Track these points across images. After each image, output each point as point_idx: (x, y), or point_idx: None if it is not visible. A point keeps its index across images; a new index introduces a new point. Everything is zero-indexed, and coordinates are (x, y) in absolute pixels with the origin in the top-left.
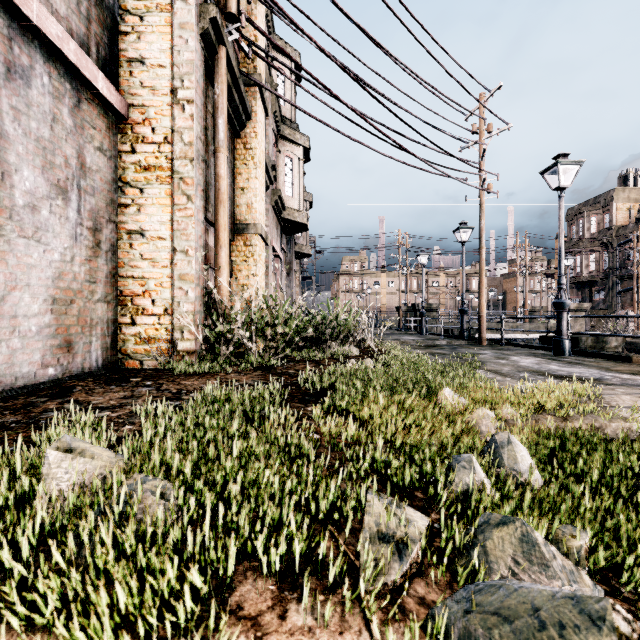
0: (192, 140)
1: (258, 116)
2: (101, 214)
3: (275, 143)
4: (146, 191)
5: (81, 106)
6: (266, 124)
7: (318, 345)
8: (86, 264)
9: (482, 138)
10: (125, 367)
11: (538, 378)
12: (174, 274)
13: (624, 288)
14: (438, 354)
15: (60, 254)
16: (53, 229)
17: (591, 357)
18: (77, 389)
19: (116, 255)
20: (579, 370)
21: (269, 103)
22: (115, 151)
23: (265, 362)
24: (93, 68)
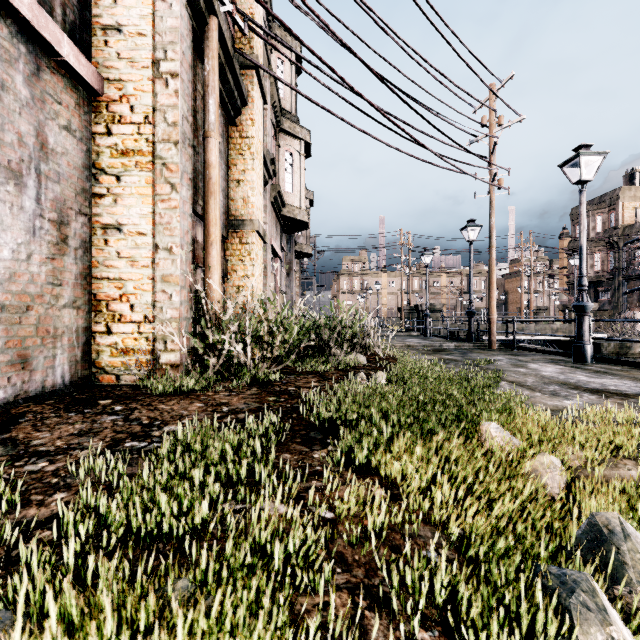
0: (177, 120)
1: (255, 102)
2: (68, 205)
3: (274, 136)
4: (123, 179)
5: (41, 75)
6: (264, 115)
7: (321, 352)
8: (48, 263)
9: (492, 131)
10: (99, 383)
11: (572, 393)
12: (156, 275)
13: (630, 288)
14: (449, 360)
15: (11, 251)
16: (1, 220)
17: (616, 364)
18: (25, 418)
19: (88, 253)
20: (612, 382)
21: (268, 93)
22: (87, 132)
23: (261, 377)
24: (55, 30)
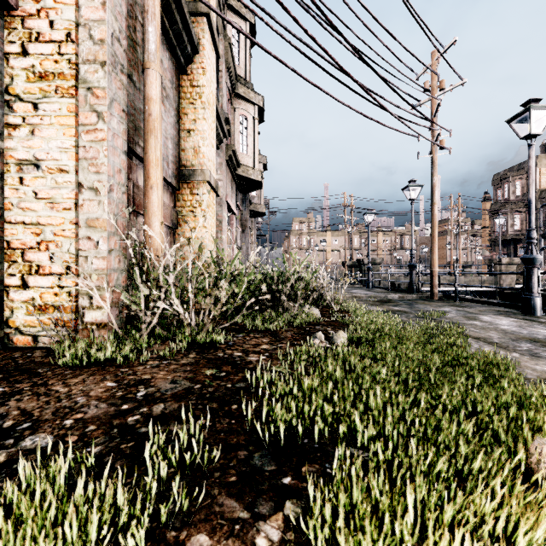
0: (104, 37)
1: (206, 51)
2: None
3: (230, 100)
4: (42, 106)
5: None
6: (219, 77)
7: (273, 305)
8: None
9: (434, 95)
10: (13, 345)
11: None
12: (79, 219)
13: None
14: (399, 312)
15: None
16: None
17: None
18: None
19: None
20: None
21: (223, 56)
22: None
23: (203, 338)
24: None
